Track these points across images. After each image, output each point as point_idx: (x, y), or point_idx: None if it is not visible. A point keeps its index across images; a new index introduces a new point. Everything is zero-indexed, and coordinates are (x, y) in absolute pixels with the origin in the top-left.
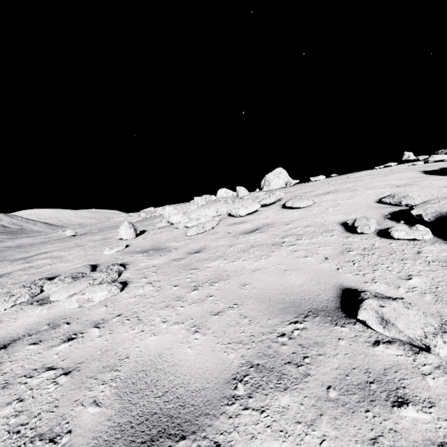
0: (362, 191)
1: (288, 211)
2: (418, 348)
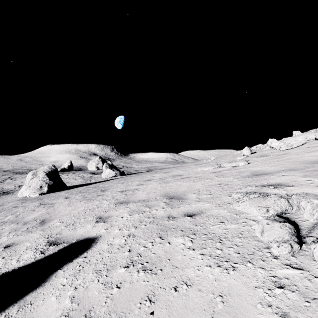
0: None
1: None
2: None
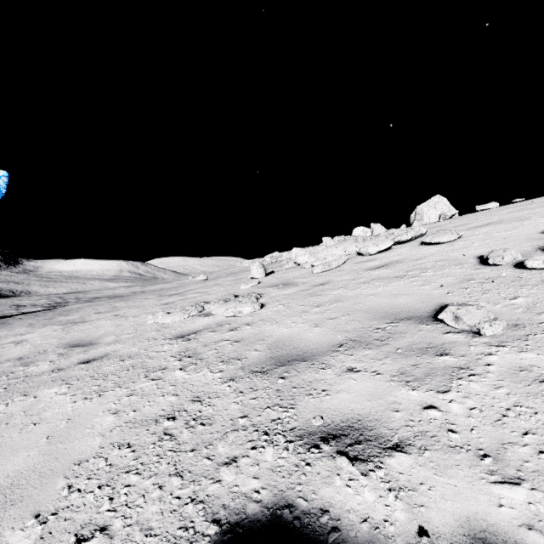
0: (533, 220)
1: (426, 247)
2: (479, 335)
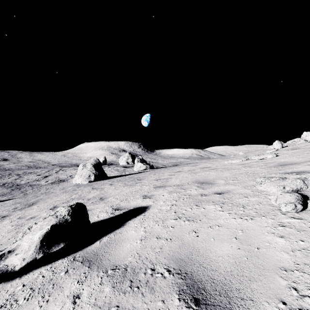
0: None
1: None
2: None
